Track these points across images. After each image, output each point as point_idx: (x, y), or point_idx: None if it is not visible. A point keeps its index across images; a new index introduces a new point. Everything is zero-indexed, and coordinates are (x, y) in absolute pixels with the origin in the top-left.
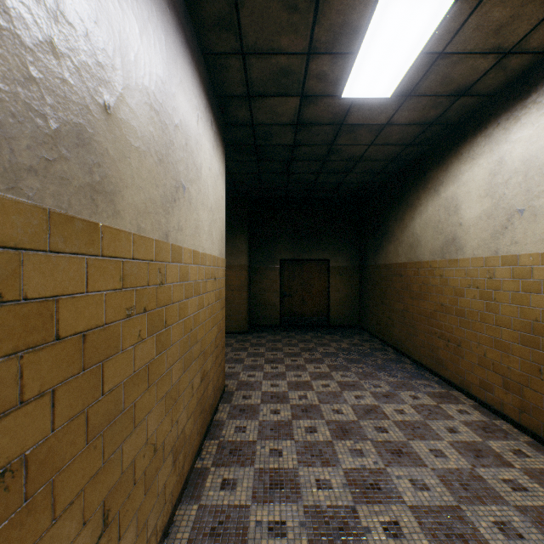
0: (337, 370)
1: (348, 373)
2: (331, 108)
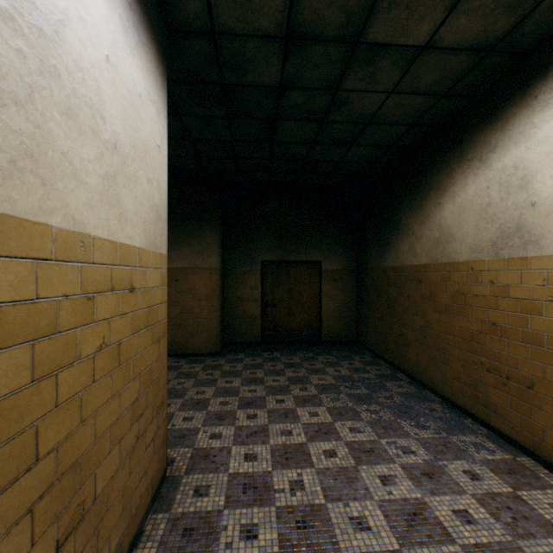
0: (342, 417)
1: (360, 424)
2: None
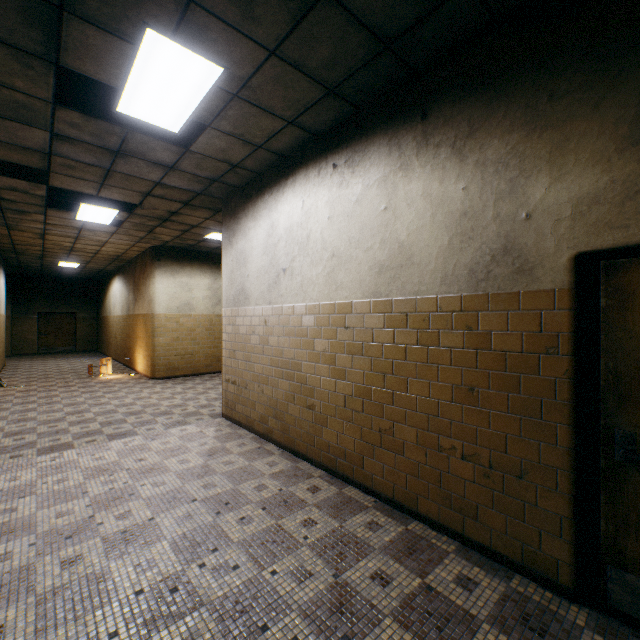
0: (66, 359)
1: (71, 359)
2: (57, 266)
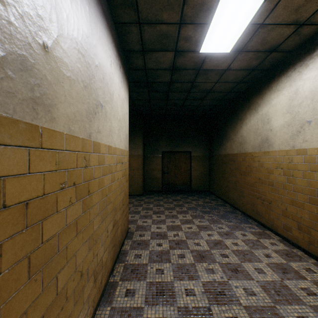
0: (196, 218)
1: (203, 220)
2: (193, 59)
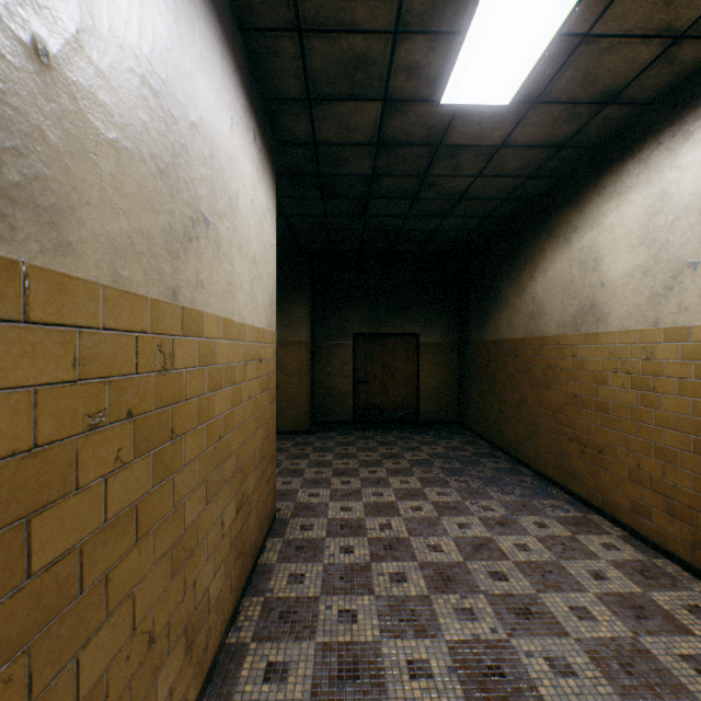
0: (431, 485)
1: (448, 490)
2: (426, 120)
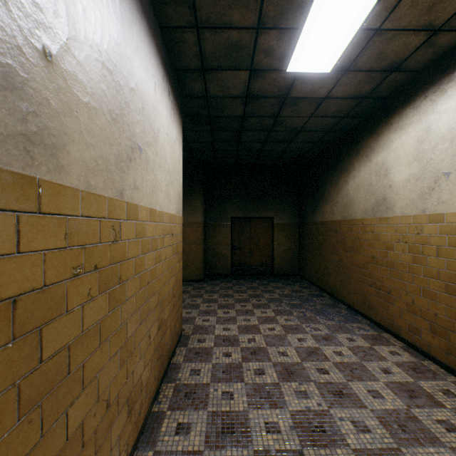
0: (281, 314)
1: (291, 317)
2: (277, 82)
